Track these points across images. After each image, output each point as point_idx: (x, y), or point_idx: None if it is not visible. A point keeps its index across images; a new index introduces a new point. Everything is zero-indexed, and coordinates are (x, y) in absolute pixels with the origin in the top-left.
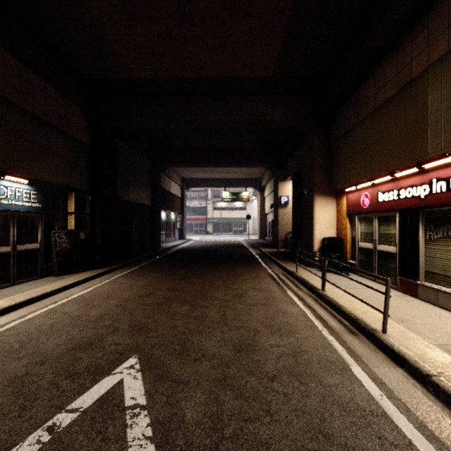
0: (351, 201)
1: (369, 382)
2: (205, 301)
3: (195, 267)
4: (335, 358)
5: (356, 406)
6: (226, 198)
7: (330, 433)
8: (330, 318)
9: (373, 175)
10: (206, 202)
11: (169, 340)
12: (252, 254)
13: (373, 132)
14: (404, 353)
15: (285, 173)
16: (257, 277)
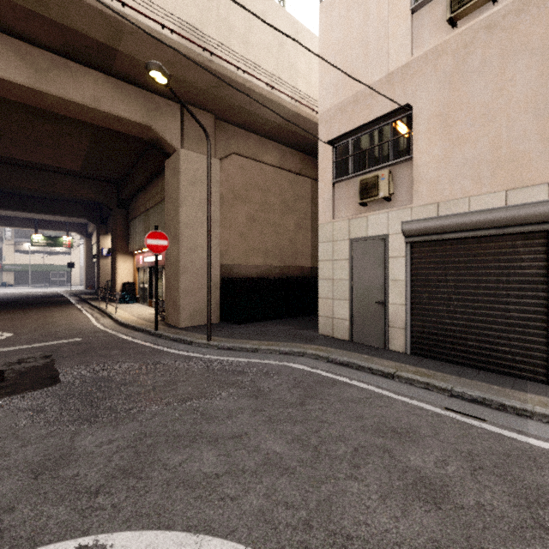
0: (137, 260)
1: (96, 322)
2: (22, 319)
3: (3, 310)
4: (89, 321)
5: (86, 325)
6: (39, 242)
7: (73, 327)
8: (99, 316)
9: (141, 248)
10: (1, 242)
11: (4, 327)
12: (69, 300)
13: (141, 225)
14: (115, 316)
15: (107, 228)
16: (66, 310)
